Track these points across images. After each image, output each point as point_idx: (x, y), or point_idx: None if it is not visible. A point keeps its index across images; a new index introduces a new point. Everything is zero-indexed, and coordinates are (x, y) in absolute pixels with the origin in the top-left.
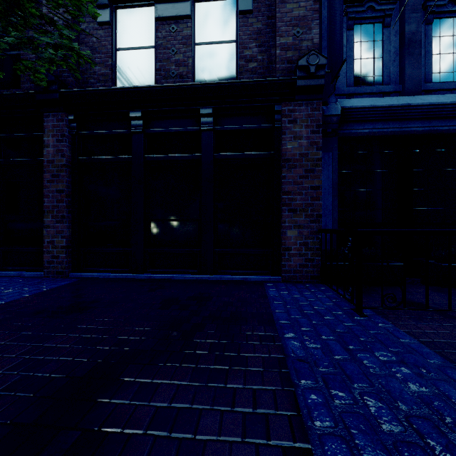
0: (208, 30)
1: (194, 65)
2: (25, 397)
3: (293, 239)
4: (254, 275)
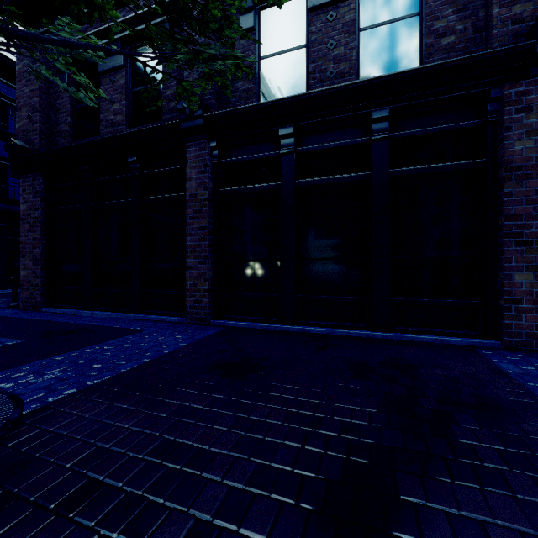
0: (377, 8)
1: (359, 57)
2: (280, 501)
3: (524, 287)
4: (453, 336)
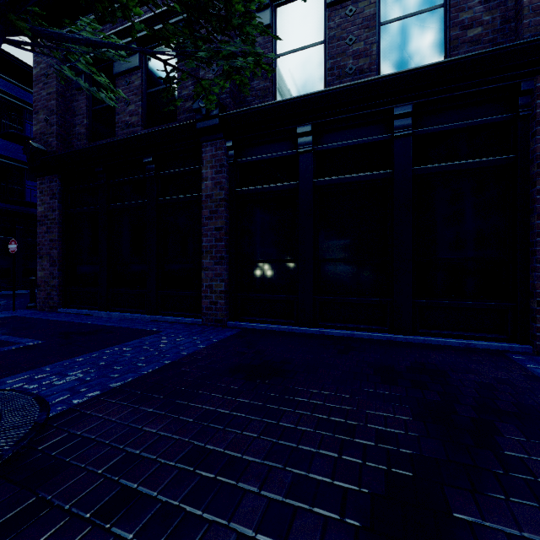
0: (399, 1)
1: (379, 52)
2: (323, 515)
3: None
4: (480, 340)
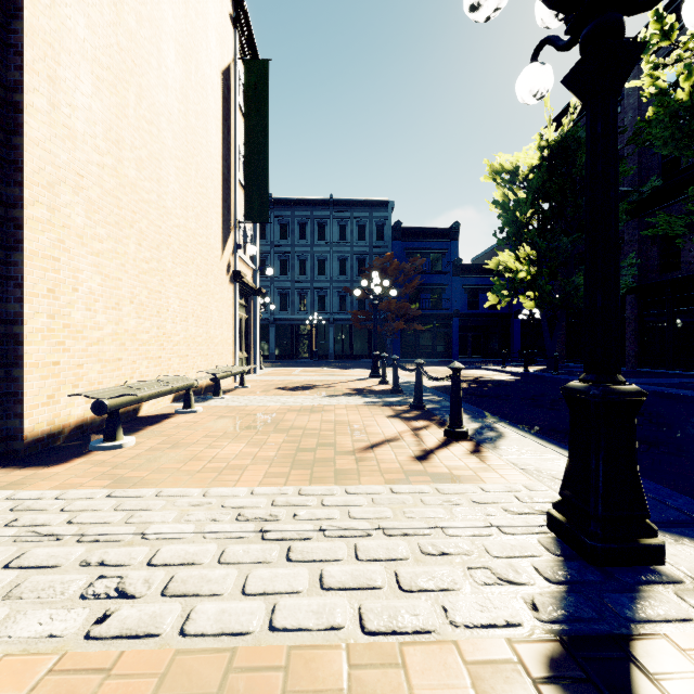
0: None
1: None
2: None
3: None
4: None
